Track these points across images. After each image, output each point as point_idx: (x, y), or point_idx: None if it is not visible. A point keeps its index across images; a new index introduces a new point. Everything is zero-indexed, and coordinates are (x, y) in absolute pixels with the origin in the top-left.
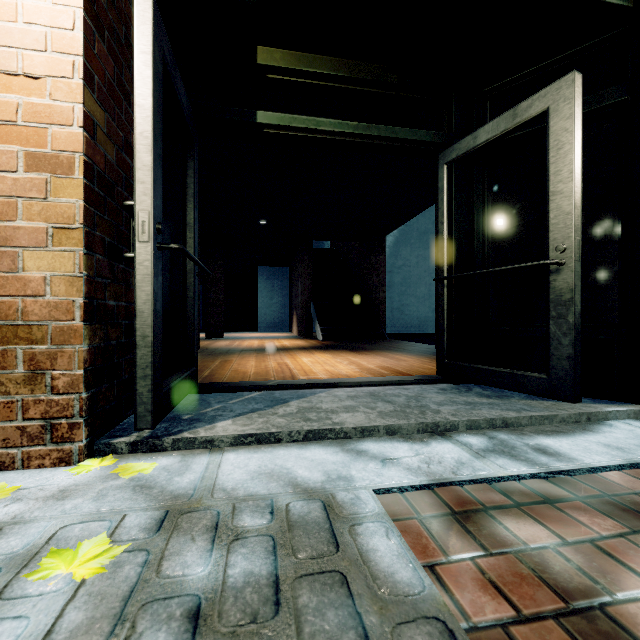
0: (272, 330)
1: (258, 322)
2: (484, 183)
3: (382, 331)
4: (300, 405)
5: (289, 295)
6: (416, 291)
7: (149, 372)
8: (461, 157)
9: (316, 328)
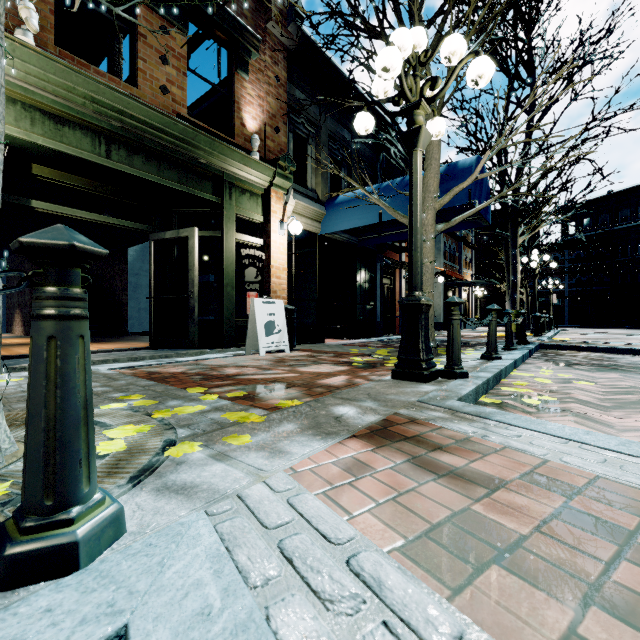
0: None
1: None
2: (173, 253)
3: (125, 328)
4: None
5: None
6: None
7: None
8: (159, 241)
9: None
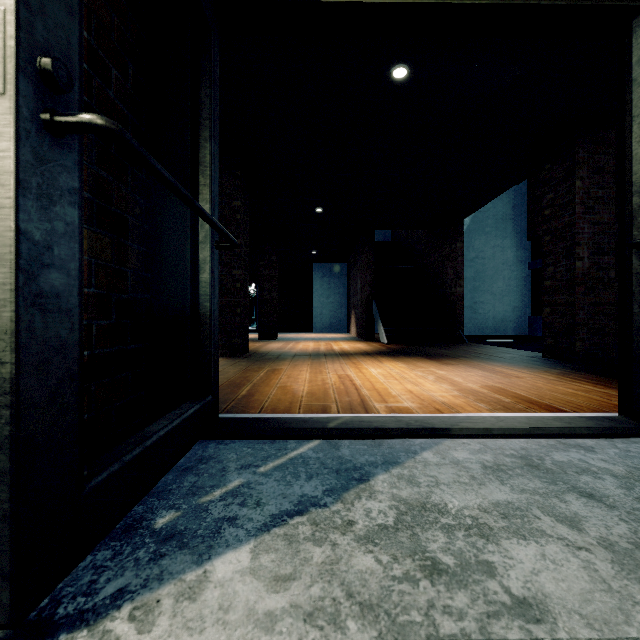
0: (328, 330)
1: (314, 322)
2: None
3: (459, 333)
4: (396, 493)
5: (346, 293)
6: (492, 287)
7: (4, 464)
8: None
9: (379, 329)
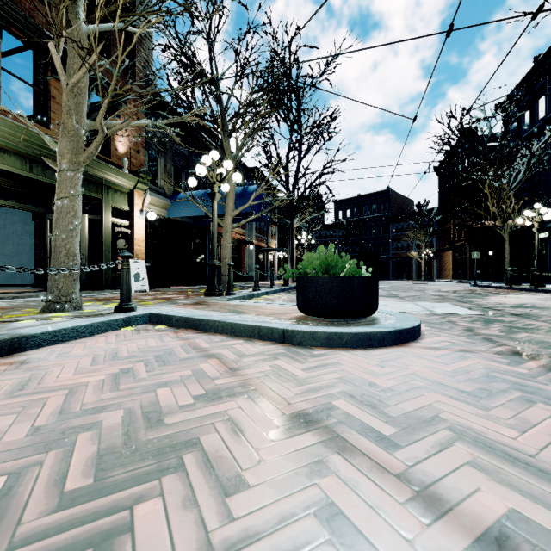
0: None
1: None
2: None
3: None
4: None
5: None
6: (3, 249)
7: None
8: None
9: None
